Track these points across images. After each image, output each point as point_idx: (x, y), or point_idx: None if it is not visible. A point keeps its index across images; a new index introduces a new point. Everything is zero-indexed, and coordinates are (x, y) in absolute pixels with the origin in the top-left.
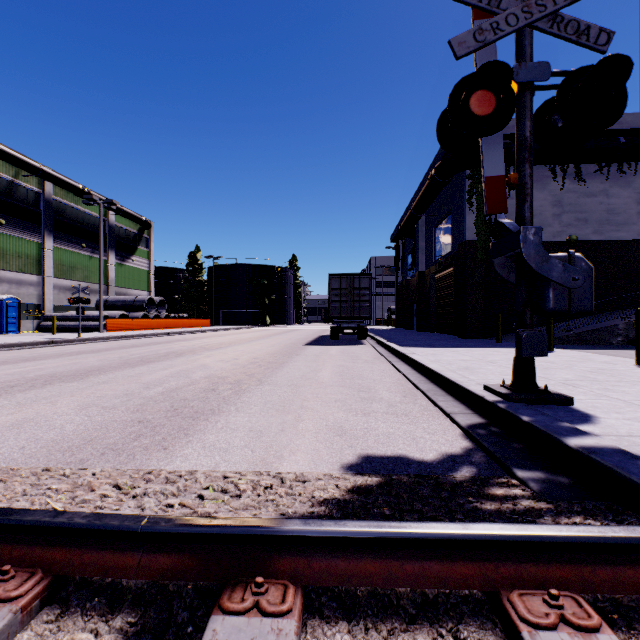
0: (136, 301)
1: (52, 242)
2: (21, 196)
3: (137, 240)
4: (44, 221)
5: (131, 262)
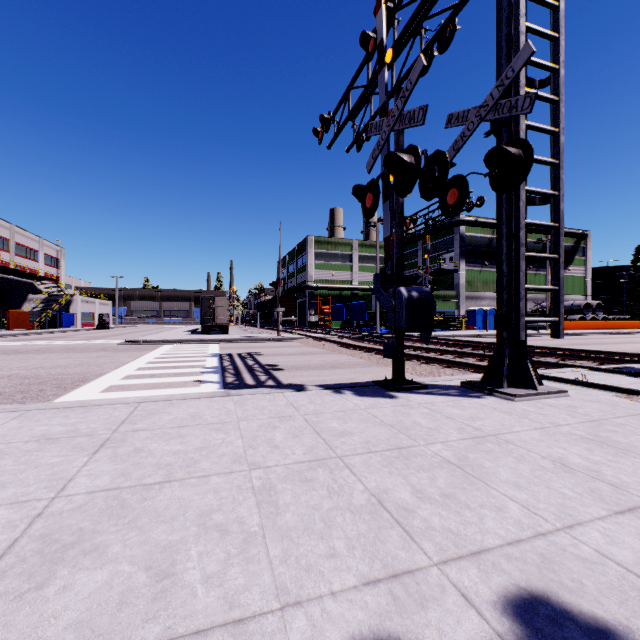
0: (572, 306)
1: None
2: (494, 245)
3: (573, 252)
4: None
5: (567, 272)
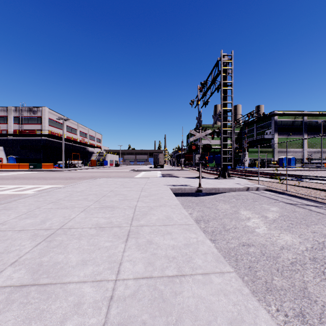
0: None
1: (306, 136)
2: (296, 124)
3: None
4: (303, 130)
5: None
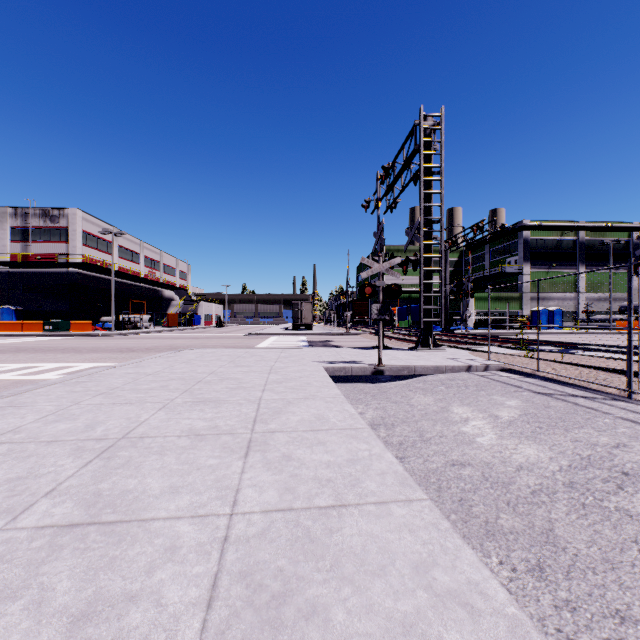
0: None
1: (583, 269)
2: (564, 246)
3: None
4: (578, 257)
5: None
